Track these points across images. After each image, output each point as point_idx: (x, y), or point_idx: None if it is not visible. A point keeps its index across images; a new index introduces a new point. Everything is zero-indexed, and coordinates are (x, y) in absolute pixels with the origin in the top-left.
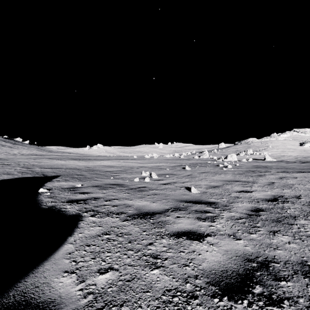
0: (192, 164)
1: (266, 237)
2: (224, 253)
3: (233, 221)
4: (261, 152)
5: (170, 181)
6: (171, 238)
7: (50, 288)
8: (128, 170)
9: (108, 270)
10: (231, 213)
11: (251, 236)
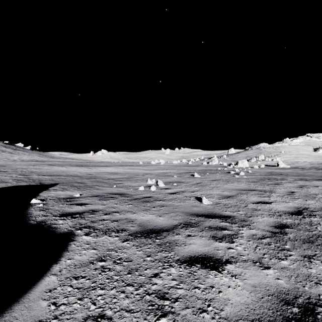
0: (201, 171)
1: (301, 265)
2: (251, 289)
3: (256, 241)
4: (274, 158)
5: (178, 190)
6: (181, 266)
7: None
8: (132, 177)
9: (97, 318)
10: (251, 231)
11: (282, 263)
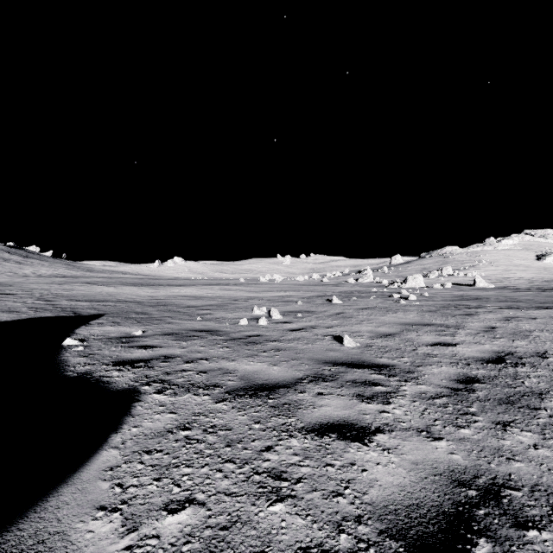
0: (343, 293)
1: (490, 435)
2: (410, 467)
3: (425, 401)
4: (468, 271)
5: (304, 325)
6: (307, 437)
7: (66, 544)
8: (228, 304)
9: (184, 504)
10: (419, 387)
11: (461, 433)
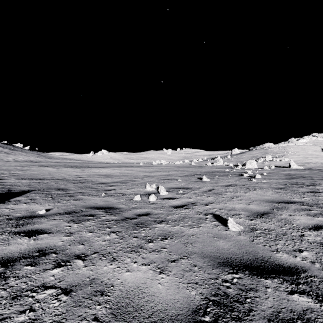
0: (207, 173)
1: None
2: None
3: None
4: (281, 158)
5: (186, 202)
6: None
7: None
8: (129, 181)
9: None
10: None
11: None
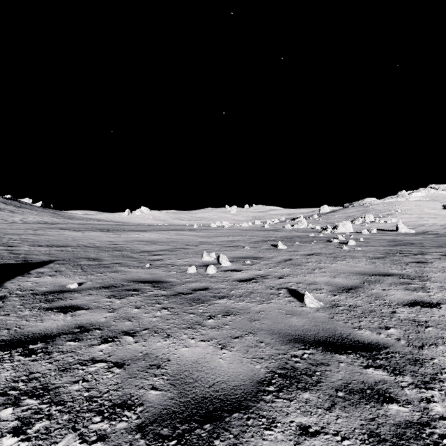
0: (285, 238)
1: None
2: None
3: None
4: (387, 219)
5: (254, 274)
6: None
7: None
8: (180, 249)
9: None
10: None
11: None
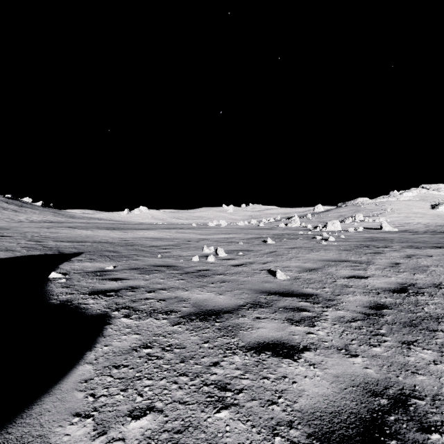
0: (276, 235)
1: (397, 352)
2: (332, 380)
3: (343, 324)
4: (376, 218)
5: (244, 261)
6: (247, 354)
7: None
8: (183, 244)
9: (146, 411)
10: (339, 312)
11: (373, 351)
